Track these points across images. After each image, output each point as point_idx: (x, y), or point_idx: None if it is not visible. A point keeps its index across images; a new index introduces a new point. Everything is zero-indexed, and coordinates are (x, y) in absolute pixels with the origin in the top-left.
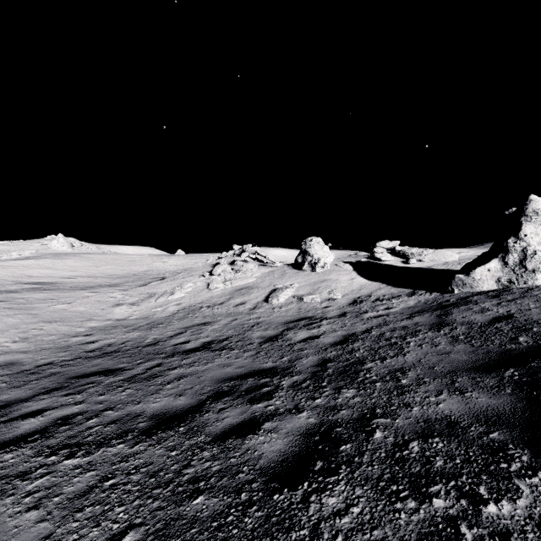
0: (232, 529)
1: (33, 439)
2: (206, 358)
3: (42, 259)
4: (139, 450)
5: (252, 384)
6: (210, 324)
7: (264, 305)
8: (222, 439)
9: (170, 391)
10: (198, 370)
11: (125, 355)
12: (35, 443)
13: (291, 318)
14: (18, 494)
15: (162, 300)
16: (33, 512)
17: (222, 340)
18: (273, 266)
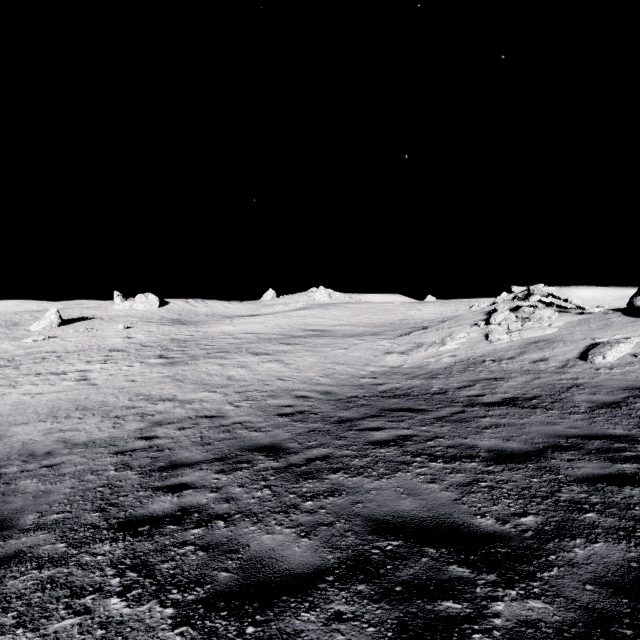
0: None
1: (391, 444)
2: (517, 413)
3: (313, 310)
4: (494, 470)
5: (601, 445)
6: (502, 379)
7: (579, 364)
8: (589, 482)
9: (493, 435)
10: (514, 423)
11: (418, 399)
12: (395, 447)
13: (635, 383)
14: (412, 473)
15: (432, 351)
16: (433, 484)
17: (529, 398)
18: (585, 313)
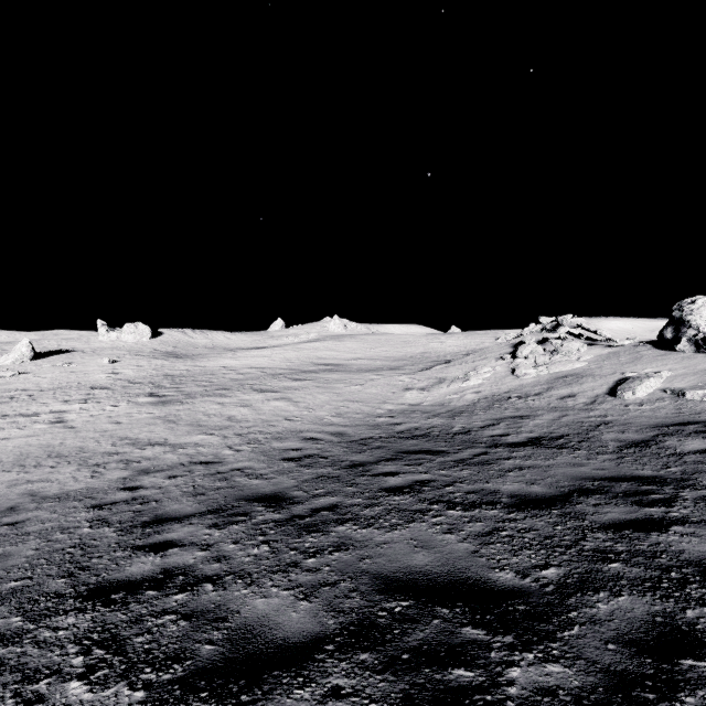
0: (672, 592)
1: (406, 491)
2: (543, 454)
3: (326, 342)
4: (516, 517)
5: (629, 488)
6: (528, 418)
7: (608, 400)
8: (615, 529)
9: (516, 478)
10: (539, 464)
11: (438, 440)
12: (410, 494)
13: (664, 420)
14: (427, 522)
15: (455, 386)
16: (450, 535)
17: (555, 437)
18: (615, 345)
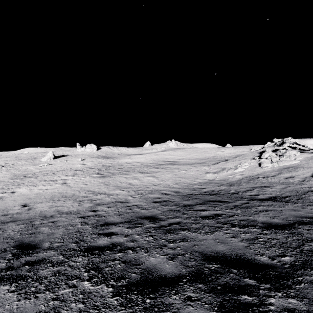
0: None
1: (210, 218)
2: (278, 205)
3: (169, 151)
4: (266, 233)
5: None
6: (268, 187)
7: (312, 179)
8: None
9: (265, 215)
10: (276, 209)
11: (223, 196)
12: (213, 219)
13: None
14: (222, 232)
15: (230, 172)
16: (234, 238)
17: (284, 197)
18: None
